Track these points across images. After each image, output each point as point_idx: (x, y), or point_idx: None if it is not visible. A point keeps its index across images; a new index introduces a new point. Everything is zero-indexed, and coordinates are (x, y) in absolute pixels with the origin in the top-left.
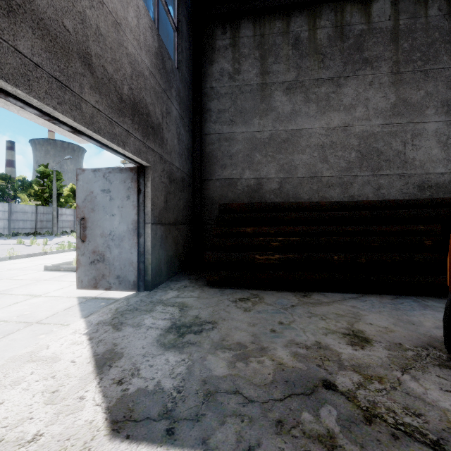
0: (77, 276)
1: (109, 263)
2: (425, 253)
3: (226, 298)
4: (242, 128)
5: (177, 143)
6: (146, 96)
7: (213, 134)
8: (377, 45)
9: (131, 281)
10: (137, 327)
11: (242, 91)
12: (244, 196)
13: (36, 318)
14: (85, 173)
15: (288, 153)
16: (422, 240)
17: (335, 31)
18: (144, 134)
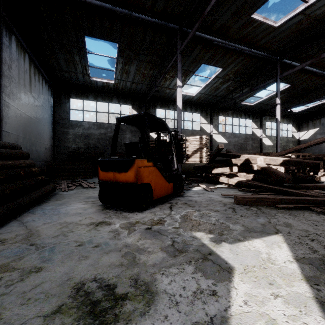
0: None
1: None
2: (24, 180)
3: None
4: None
5: None
6: None
7: None
8: None
9: None
10: None
11: None
12: None
13: None
14: None
15: None
16: (20, 171)
17: None
18: None
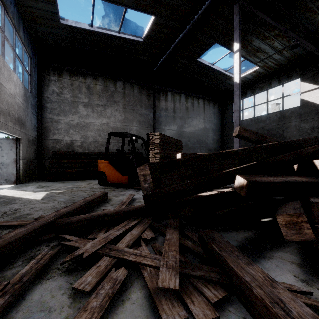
0: None
1: (1, 175)
2: None
3: (56, 183)
4: (64, 118)
5: (31, 125)
6: (21, 113)
7: (48, 118)
8: (118, 97)
9: (13, 181)
10: (26, 188)
11: (64, 102)
12: (65, 147)
13: None
14: None
15: (85, 131)
16: None
17: (104, 87)
18: (21, 127)
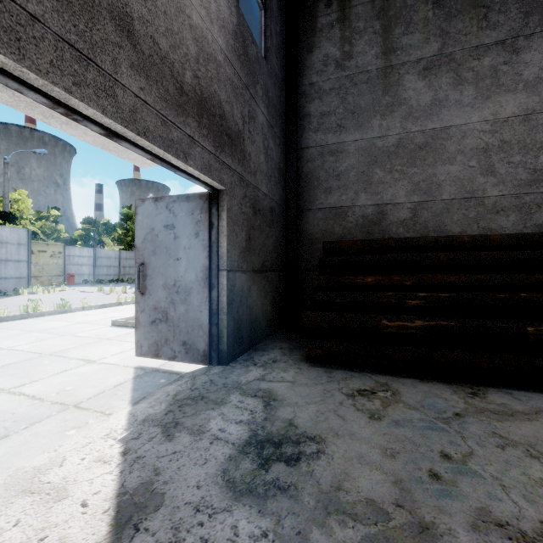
0: (135, 339)
1: (173, 324)
2: None
3: (336, 387)
4: (355, 135)
5: (265, 160)
6: (220, 91)
7: (313, 147)
8: None
9: (200, 350)
10: (196, 435)
11: (355, 82)
12: (357, 231)
13: (76, 398)
14: (145, 205)
15: (427, 165)
16: None
17: None
18: (217, 143)
